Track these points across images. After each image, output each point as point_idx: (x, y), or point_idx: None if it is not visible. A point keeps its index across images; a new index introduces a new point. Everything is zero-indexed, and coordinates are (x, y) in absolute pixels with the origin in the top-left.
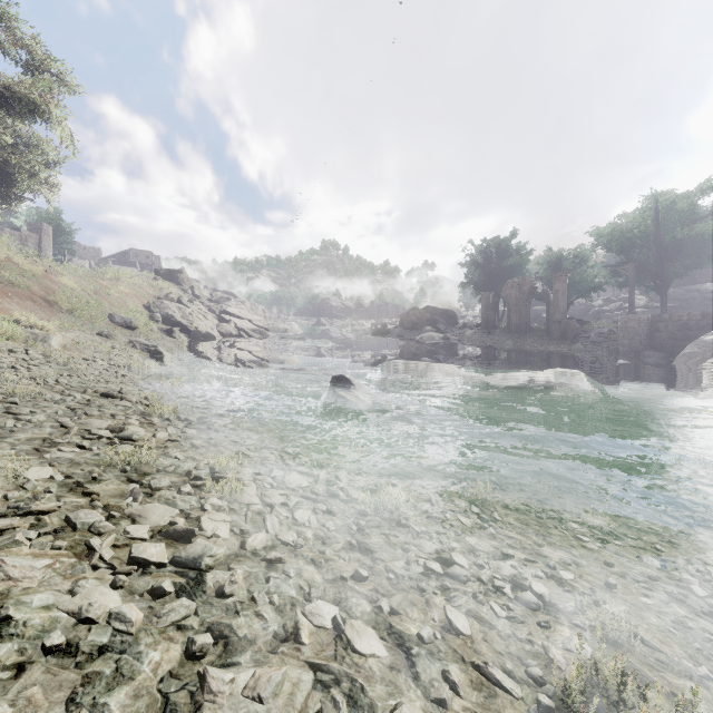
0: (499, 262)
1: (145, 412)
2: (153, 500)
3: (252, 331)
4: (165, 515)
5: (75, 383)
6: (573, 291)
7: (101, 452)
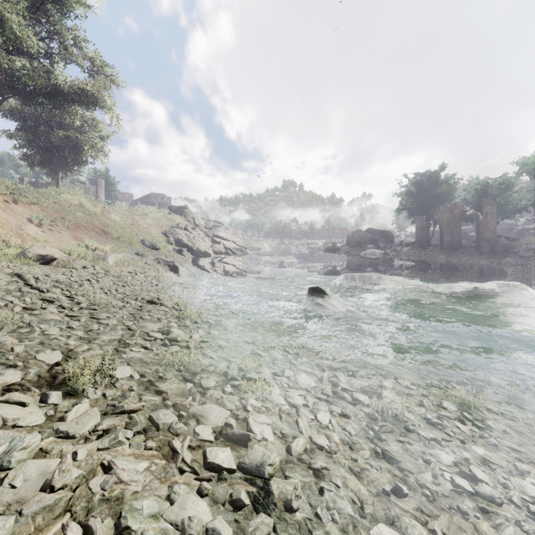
0: (430, 191)
1: (179, 316)
2: (206, 399)
3: (235, 250)
4: (220, 416)
5: (128, 292)
6: (499, 213)
7: (159, 352)
